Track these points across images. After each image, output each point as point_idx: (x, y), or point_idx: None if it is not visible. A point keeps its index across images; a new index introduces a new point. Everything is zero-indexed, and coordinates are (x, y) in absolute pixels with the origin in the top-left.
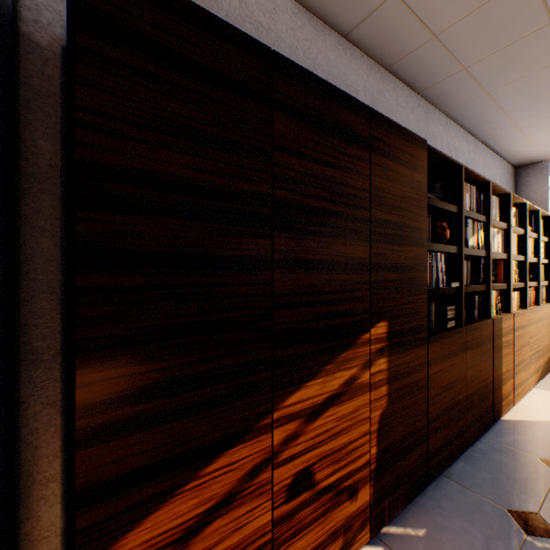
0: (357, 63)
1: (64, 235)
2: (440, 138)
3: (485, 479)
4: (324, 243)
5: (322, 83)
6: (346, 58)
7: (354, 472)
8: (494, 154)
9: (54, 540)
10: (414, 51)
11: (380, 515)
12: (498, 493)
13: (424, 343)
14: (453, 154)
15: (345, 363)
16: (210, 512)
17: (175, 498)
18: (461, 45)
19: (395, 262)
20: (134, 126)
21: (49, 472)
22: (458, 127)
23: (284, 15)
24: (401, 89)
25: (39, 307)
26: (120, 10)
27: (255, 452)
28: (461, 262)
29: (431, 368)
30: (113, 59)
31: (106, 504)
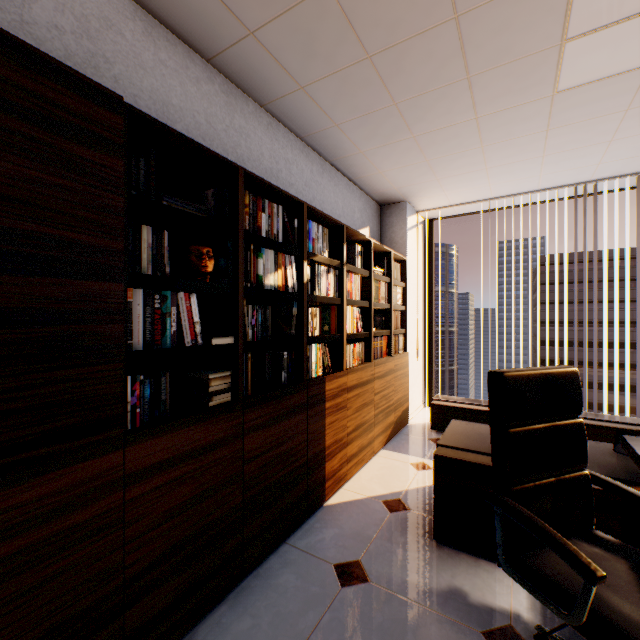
0: None
1: None
2: (259, 141)
3: (240, 633)
4: None
5: None
6: None
7: None
8: (352, 184)
9: None
10: None
11: None
12: None
13: (114, 448)
14: (284, 167)
15: None
16: None
17: None
18: None
19: None
20: None
21: None
22: (293, 136)
23: None
24: (170, 42)
25: None
26: None
27: None
28: (238, 307)
29: (140, 485)
30: None
31: None
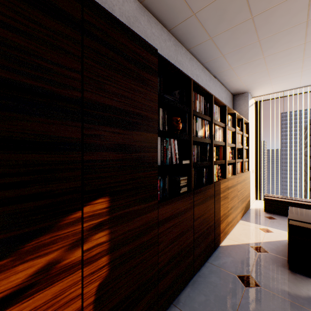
0: None
1: None
2: (186, 66)
3: (201, 302)
4: None
5: None
6: None
7: None
8: (221, 85)
9: None
10: None
11: None
12: None
13: (155, 209)
14: (195, 79)
15: (39, 250)
16: None
17: None
18: None
19: (120, 143)
20: None
21: None
22: (199, 63)
23: None
24: (155, 24)
25: None
26: None
27: None
28: (191, 146)
29: (162, 227)
30: None
31: None
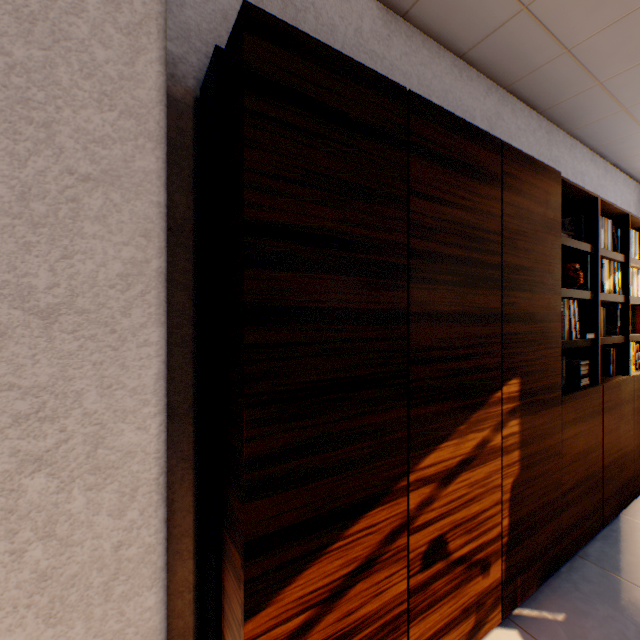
0: (474, 84)
1: (195, 288)
2: (564, 163)
3: (629, 562)
4: (457, 293)
5: (455, 120)
6: (462, 81)
7: (486, 544)
8: (627, 177)
9: (187, 596)
10: (541, 67)
11: (512, 594)
12: None
13: (558, 403)
14: (579, 181)
15: (477, 423)
16: (353, 574)
17: (323, 556)
18: (598, 59)
19: (527, 312)
20: (290, 183)
21: (183, 526)
22: (585, 149)
23: (397, 40)
24: (521, 110)
25: (175, 361)
26: (279, 69)
27: (393, 515)
28: (597, 310)
29: (565, 432)
30: (272, 118)
31: (267, 557)
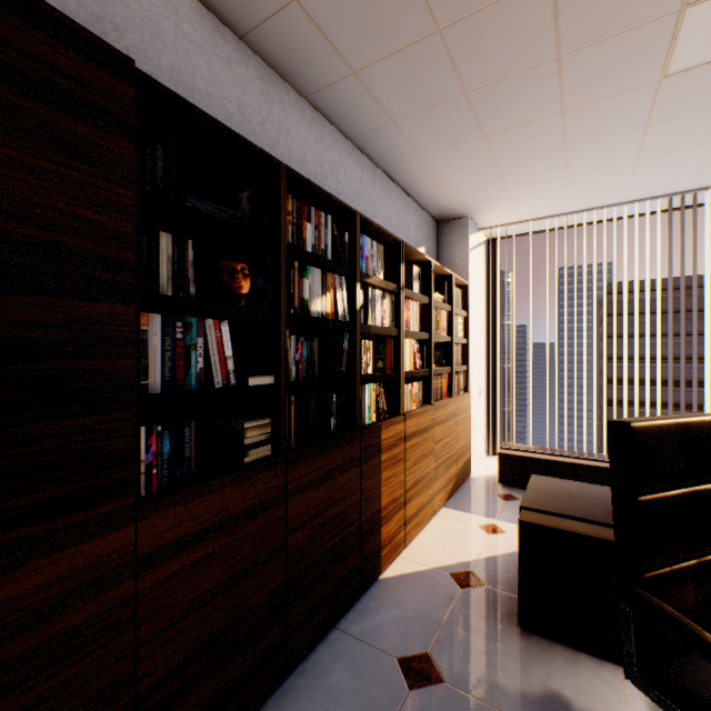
0: None
1: None
2: (301, 139)
3: None
4: None
5: None
6: None
7: None
8: (406, 195)
9: None
10: None
11: None
12: None
13: (123, 523)
14: (330, 173)
15: None
16: None
17: None
18: None
19: None
20: None
21: None
22: (340, 135)
23: None
24: (195, 11)
25: None
26: None
27: None
28: (280, 339)
29: (157, 569)
30: None
31: None
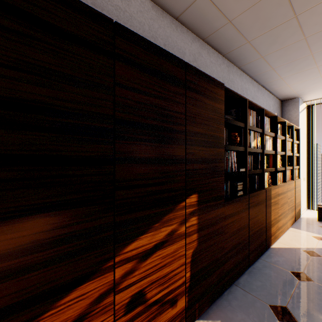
0: (185, 35)
1: None
2: (237, 83)
3: (258, 285)
4: (153, 146)
5: (152, 45)
6: (177, 32)
7: (174, 289)
8: (269, 93)
9: None
10: (218, 30)
11: (192, 314)
12: (264, 294)
13: (222, 206)
14: (245, 92)
15: (168, 221)
16: None
17: None
18: (246, 28)
19: (203, 157)
20: (0, 66)
21: None
22: (248, 77)
23: (135, 2)
24: (213, 53)
25: None
26: None
27: (101, 285)
28: (246, 156)
29: (227, 220)
30: None
31: None
